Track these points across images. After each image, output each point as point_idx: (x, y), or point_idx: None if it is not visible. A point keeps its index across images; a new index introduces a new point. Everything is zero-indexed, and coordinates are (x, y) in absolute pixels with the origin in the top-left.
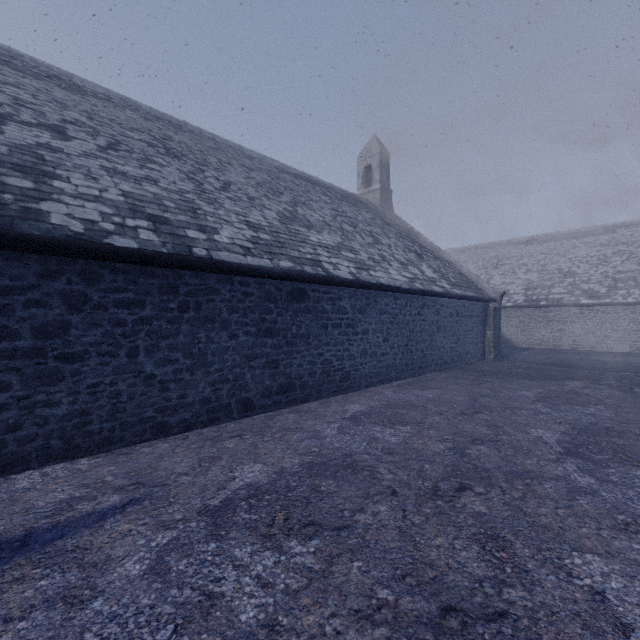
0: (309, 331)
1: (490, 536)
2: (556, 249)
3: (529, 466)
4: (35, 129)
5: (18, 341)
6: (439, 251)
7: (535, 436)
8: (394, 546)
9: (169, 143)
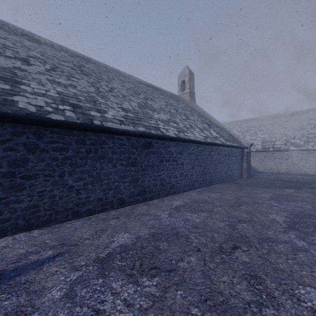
0: (153, 163)
1: (252, 276)
2: (277, 122)
3: (270, 235)
4: (13, 60)
5: (0, 168)
6: (219, 123)
7: (271, 218)
8: (200, 281)
9: (83, 68)
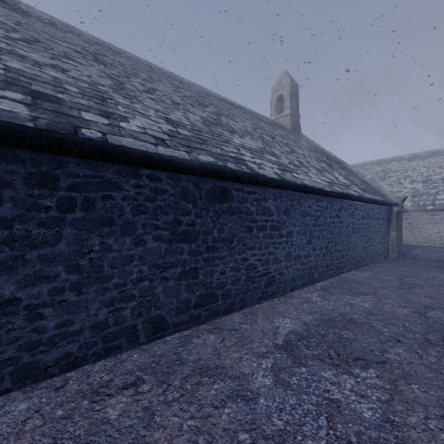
0: (232, 234)
1: None
2: (437, 163)
3: None
4: None
5: None
6: (343, 163)
7: None
8: None
9: (101, 57)
